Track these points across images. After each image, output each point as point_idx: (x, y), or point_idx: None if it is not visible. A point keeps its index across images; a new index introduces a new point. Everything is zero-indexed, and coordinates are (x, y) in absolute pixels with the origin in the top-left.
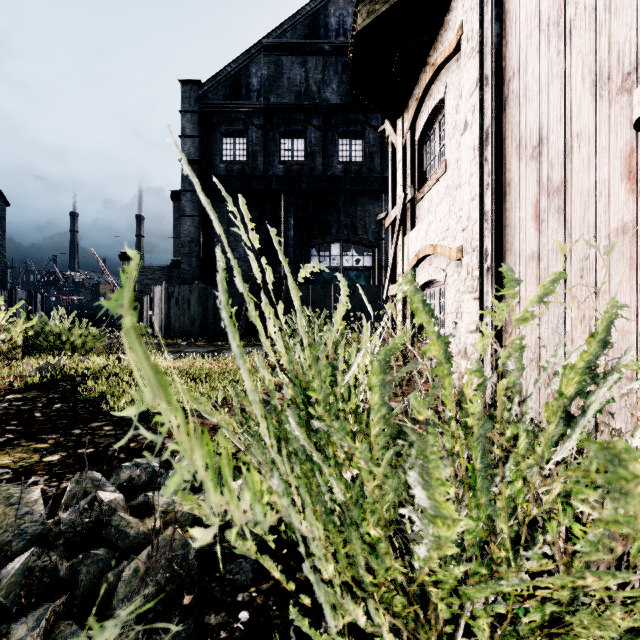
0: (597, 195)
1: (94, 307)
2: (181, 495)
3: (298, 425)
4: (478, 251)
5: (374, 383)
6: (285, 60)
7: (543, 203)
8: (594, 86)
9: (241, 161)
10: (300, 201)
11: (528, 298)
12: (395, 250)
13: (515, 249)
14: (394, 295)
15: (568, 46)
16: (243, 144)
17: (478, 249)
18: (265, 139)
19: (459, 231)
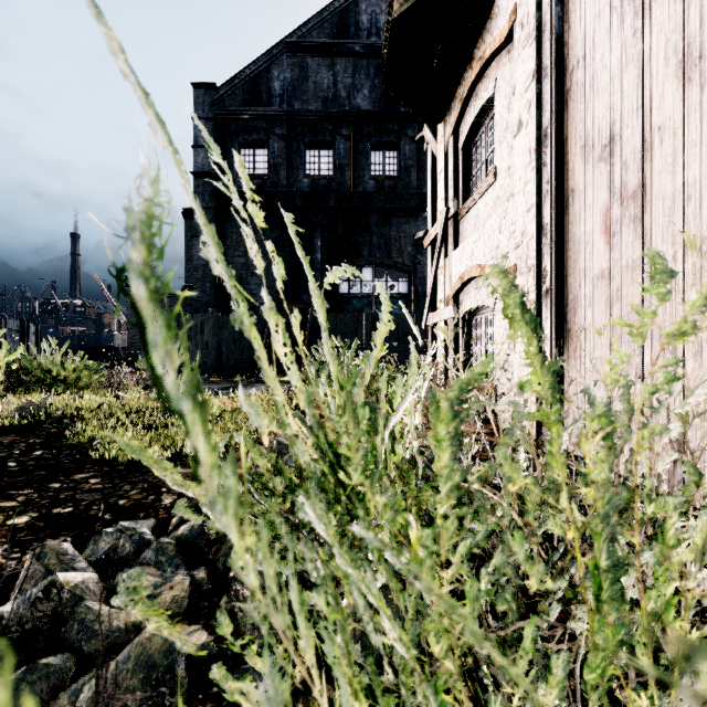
0: (685, 199)
1: (97, 339)
2: (142, 608)
3: (321, 521)
4: (535, 271)
5: (442, 435)
6: (311, 62)
7: (615, 212)
8: (681, 68)
9: (261, 175)
10: (328, 220)
11: (596, 325)
12: (435, 273)
13: (580, 267)
14: (434, 324)
15: (647, 23)
16: (264, 156)
17: (535, 268)
18: (288, 150)
19: (512, 248)
